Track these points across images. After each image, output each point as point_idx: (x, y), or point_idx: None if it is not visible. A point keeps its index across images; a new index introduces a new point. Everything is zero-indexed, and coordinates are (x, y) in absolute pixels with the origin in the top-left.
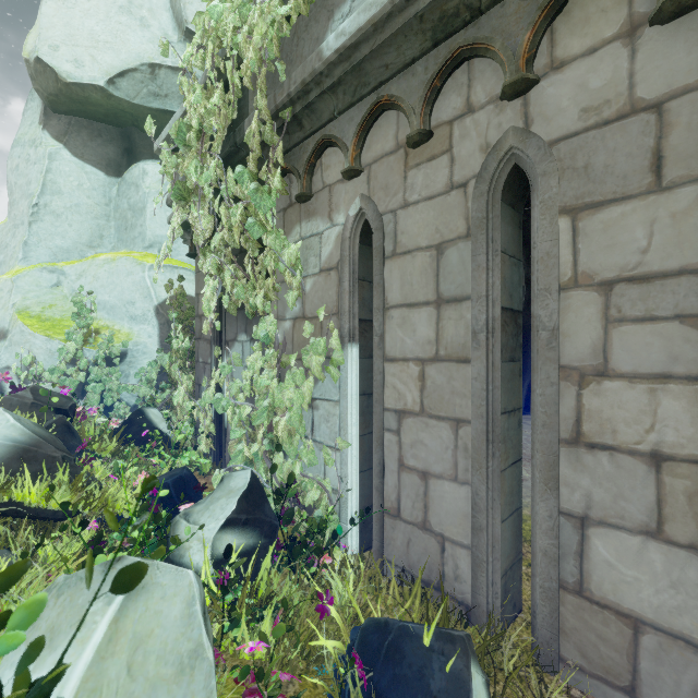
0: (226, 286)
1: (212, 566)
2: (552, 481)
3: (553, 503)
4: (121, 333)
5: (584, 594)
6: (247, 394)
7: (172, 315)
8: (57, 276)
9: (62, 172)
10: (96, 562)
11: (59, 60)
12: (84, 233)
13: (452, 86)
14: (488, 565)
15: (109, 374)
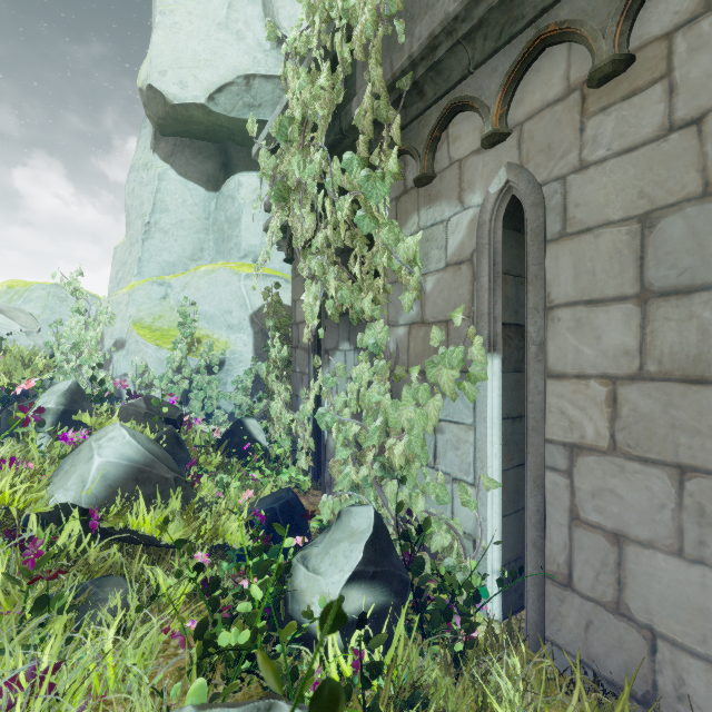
0: (326, 290)
1: (338, 632)
2: None
3: None
4: (220, 342)
5: None
6: (352, 409)
7: (269, 323)
8: (165, 289)
9: (169, 191)
10: (219, 640)
11: (167, 84)
12: (187, 248)
13: None
14: None
15: (209, 382)
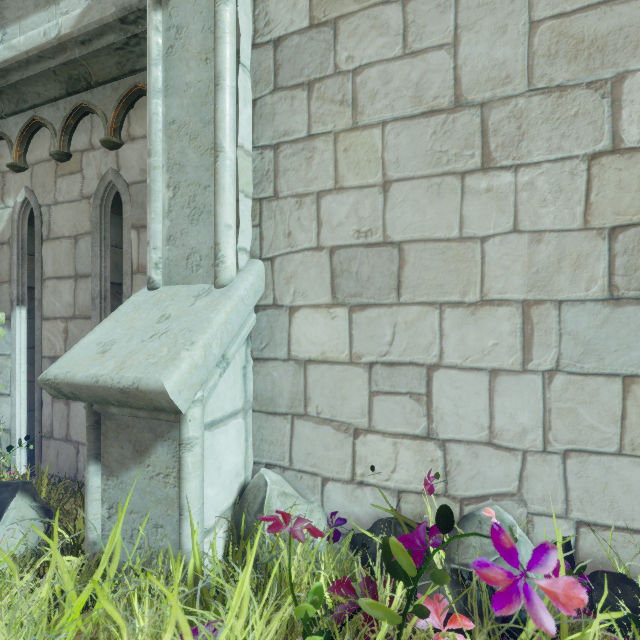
0: None
1: None
2: None
3: None
4: None
5: None
6: None
7: None
8: None
9: None
10: None
11: None
12: None
13: (83, 127)
14: None
15: None
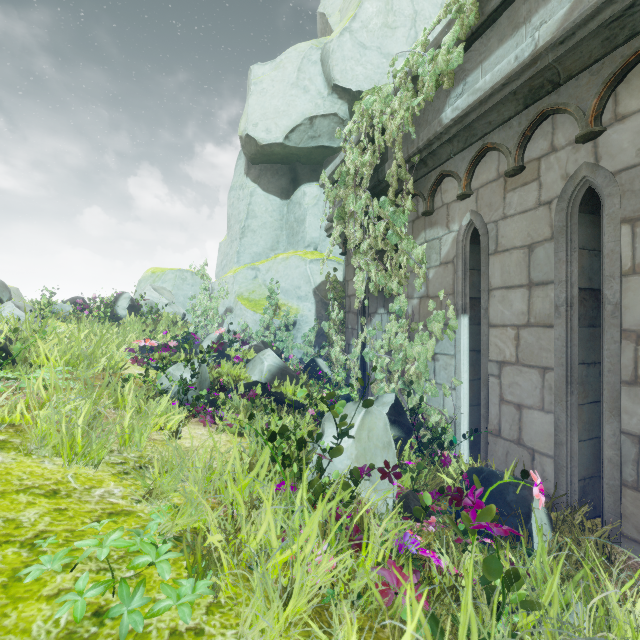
0: (369, 275)
1: None
2: (615, 410)
3: (616, 425)
4: (292, 308)
5: (639, 490)
6: (385, 350)
7: (330, 296)
8: (255, 272)
9: (257, 203)
10: None
11: (258, 132)
12: (268, 242)
13: (539, 134)
14: (567, 469)
15: (287, 336)
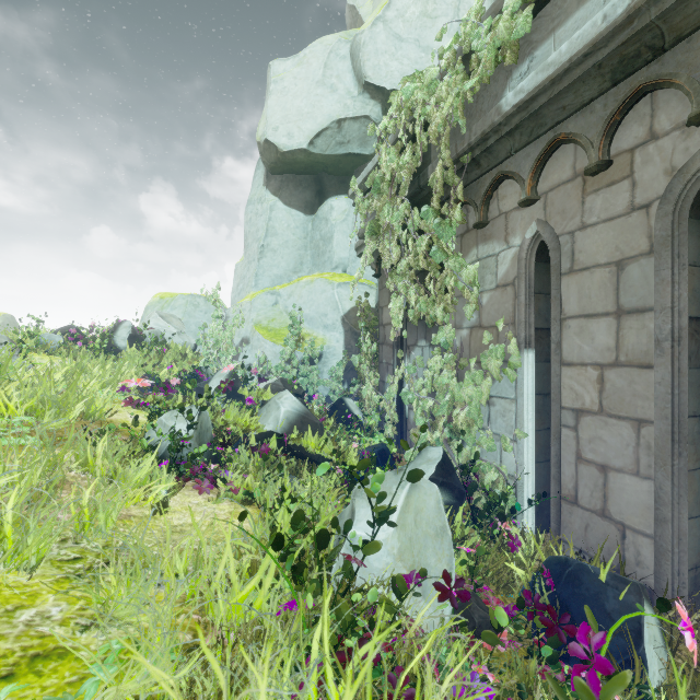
0: (408, 301)
1: None
2: None
3: None
4: (318, 339)
5: None
6: (428, 390)
7: (361, 325)
8: (275, 297)
9: (277, 219)
10: None
11: (278, 137)
12: (291, 263)
13: (633, 117)
14: (673, 555)
15: (311, 371)
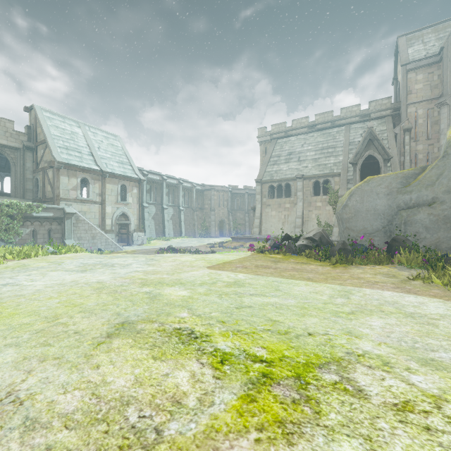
0: None
1: None
2: None
3: None
4: None
5: None
6: None
7: None
8: None
9: None
10: None
11: None
12: None
13: (45, 222)
14: None
15: None
